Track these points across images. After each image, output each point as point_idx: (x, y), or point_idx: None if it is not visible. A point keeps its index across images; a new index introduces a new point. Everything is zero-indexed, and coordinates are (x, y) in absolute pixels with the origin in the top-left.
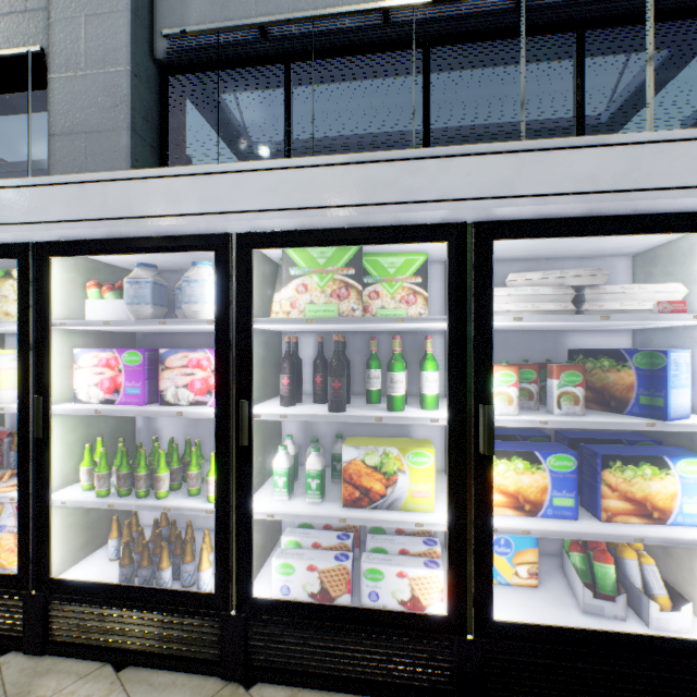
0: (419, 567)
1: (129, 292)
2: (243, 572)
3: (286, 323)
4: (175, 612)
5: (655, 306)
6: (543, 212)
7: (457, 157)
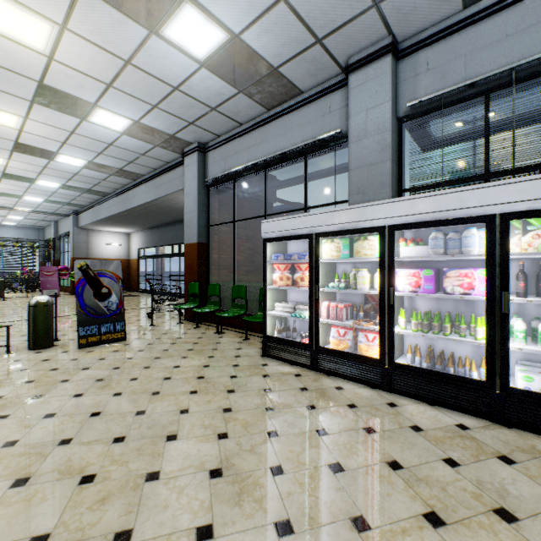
0: None
1: (430, 243)
2: (503, 373)
3: (531, 255)
4: (461, 386)
5: None
6: None
7: None
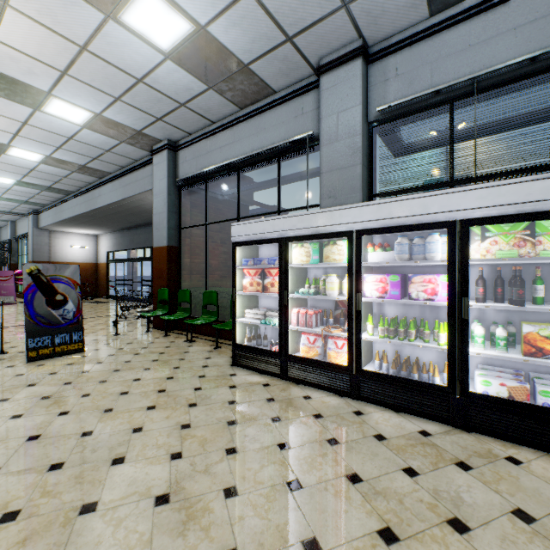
0: None
1: (396, 249)
2: (464, 378)
3: (488, 261)
4: (424, 392)
5: None
6: None
7: None
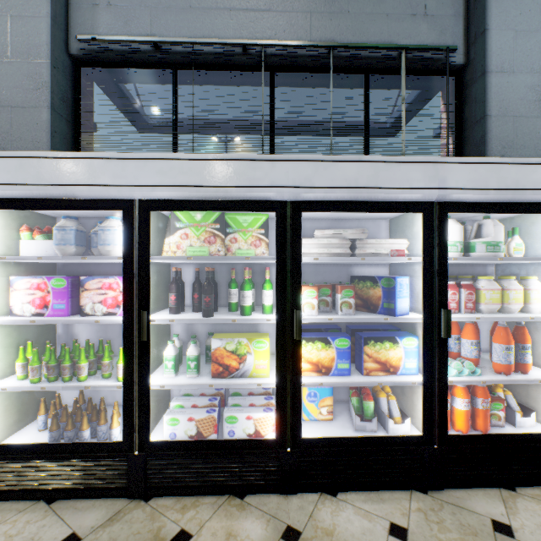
0: (260, 412)
1: (57, 236)
2: (143, 425)
3: (174, 260)
4: (94, 458)
5: (390, 252)
6: (330, 197)
7: (281, 161)
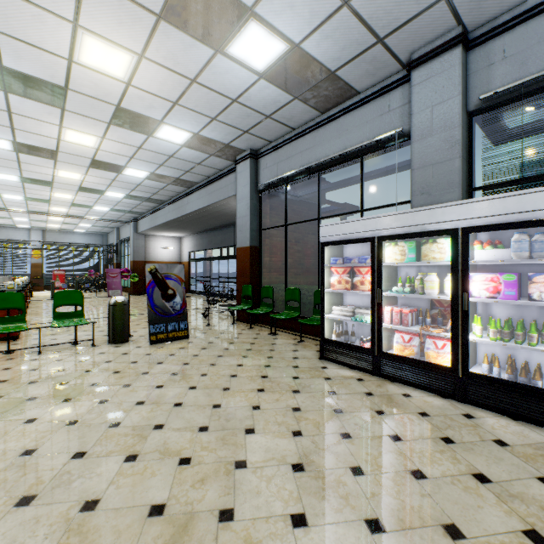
0: None
1: (513, 246)
2: None
3: None
4: None
5: None
6: None
7: None
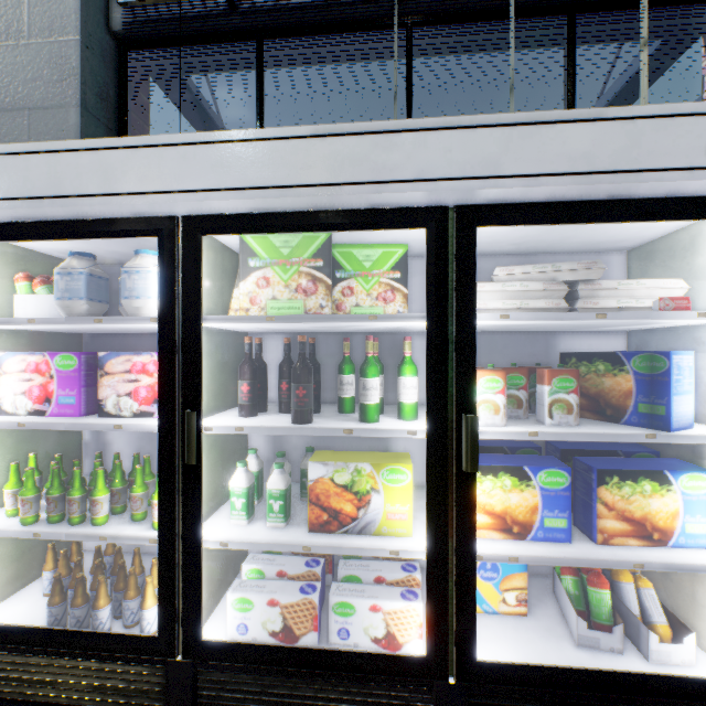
0: (395, 600)
1: (59, 285)
2: (191, 611)
3: (242, 322)
4: (112, 659)
5: (655, 303)
6: (534, 195)
7: (437, 130)
